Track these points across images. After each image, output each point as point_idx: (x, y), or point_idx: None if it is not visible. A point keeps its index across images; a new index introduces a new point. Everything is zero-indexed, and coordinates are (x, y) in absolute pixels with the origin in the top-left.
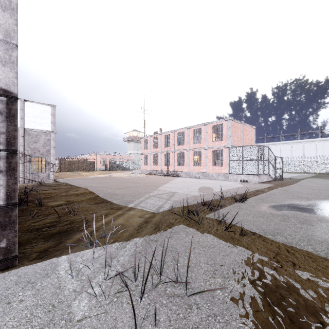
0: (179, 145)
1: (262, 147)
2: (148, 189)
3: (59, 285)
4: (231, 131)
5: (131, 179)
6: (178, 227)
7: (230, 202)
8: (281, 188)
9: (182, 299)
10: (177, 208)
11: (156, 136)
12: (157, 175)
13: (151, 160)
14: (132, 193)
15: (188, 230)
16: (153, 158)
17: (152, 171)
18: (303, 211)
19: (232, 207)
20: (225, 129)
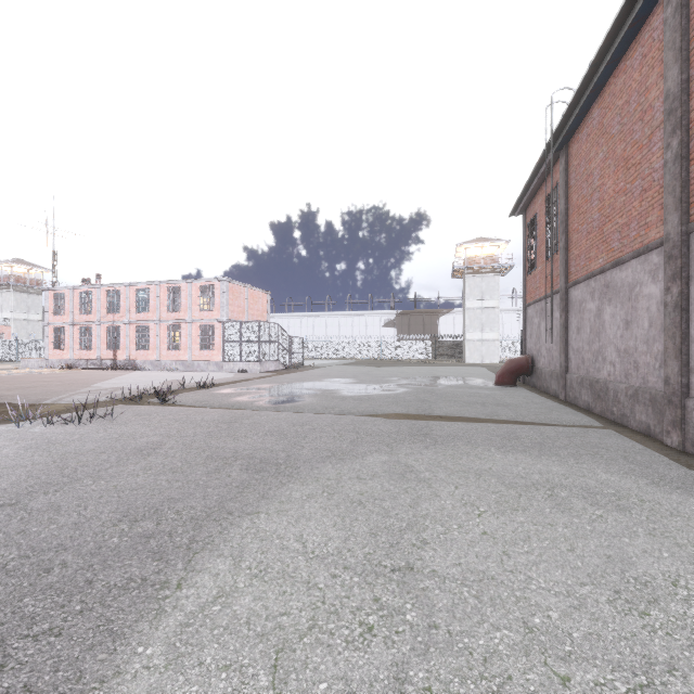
0: (139, 312)
1: (267, 324)
2: (73, 387)
3: (8, 430)
4: (226, 298)
5: (23, 377)
6: (115, 407)
7: (192, 390)
8: (276, 376)
9: (108, 422)
10: (119, 398)
11: (86, 290)
12: (88, 368)
13: (75, 339)
14: (42, 392)
15: (126, 407)
16: (79, 333)
17: (78, 362)
18: (255, 390)
19: (189, 393)
20: (218, 294)
